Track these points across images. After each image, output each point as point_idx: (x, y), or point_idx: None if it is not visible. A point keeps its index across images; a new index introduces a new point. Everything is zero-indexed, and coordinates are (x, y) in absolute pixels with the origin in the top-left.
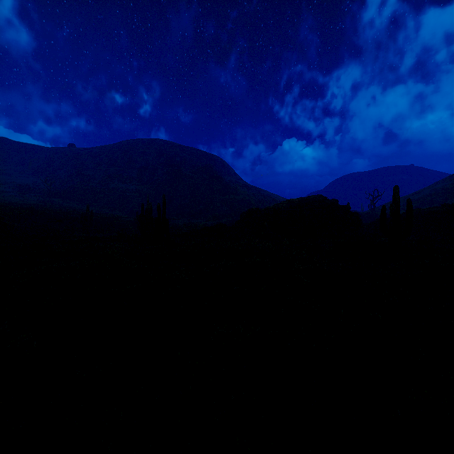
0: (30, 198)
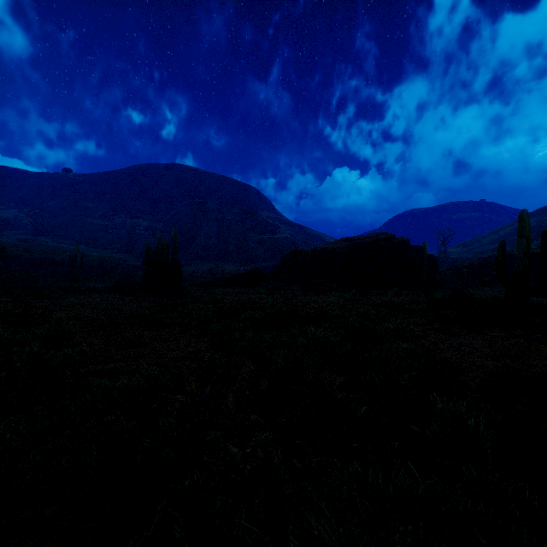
0: (8, 237)
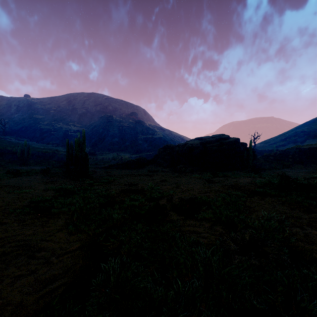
0: None
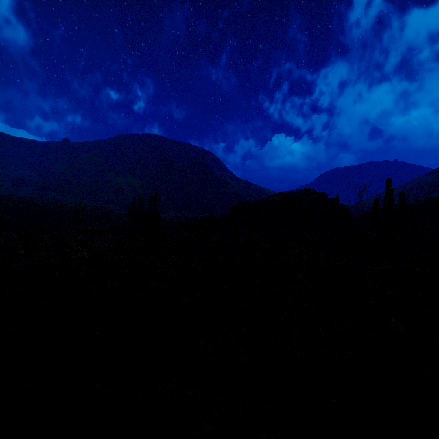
0: (25, 192)
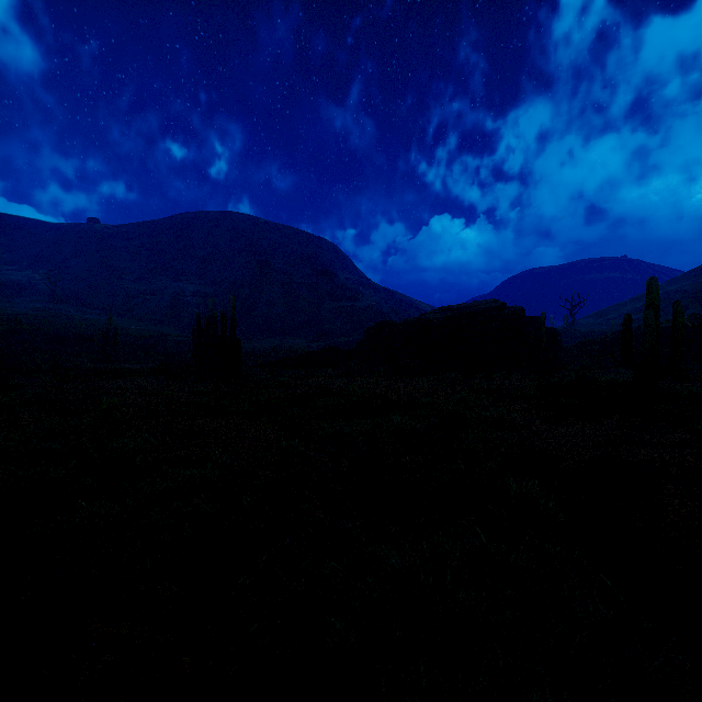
0: (21, 305)
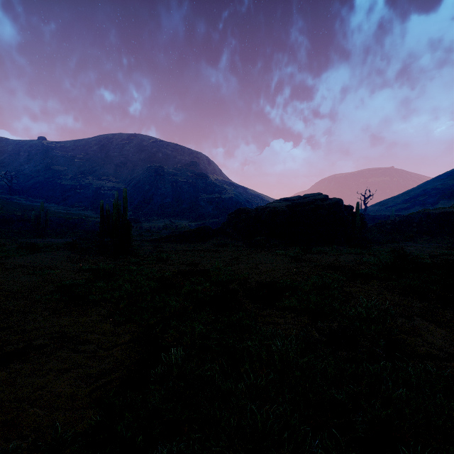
0: None
